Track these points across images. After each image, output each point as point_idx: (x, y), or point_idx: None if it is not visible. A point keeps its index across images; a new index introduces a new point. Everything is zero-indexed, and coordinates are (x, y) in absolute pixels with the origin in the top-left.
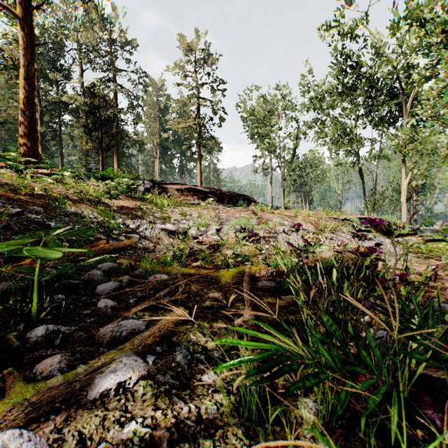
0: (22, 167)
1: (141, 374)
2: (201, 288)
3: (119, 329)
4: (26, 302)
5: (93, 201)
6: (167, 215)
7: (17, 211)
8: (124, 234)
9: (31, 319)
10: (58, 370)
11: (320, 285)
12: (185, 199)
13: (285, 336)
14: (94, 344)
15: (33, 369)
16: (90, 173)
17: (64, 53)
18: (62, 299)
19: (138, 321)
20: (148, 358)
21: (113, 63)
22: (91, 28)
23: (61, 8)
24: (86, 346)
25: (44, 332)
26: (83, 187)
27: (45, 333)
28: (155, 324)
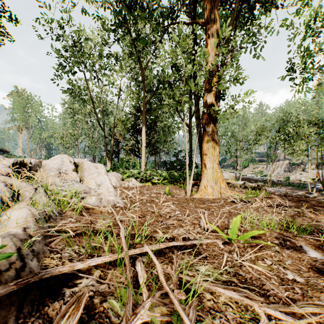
0: None
1: None
2: None
3: None
4: None
5: None
6: None
7: None
8: None
9: None
10: None
11: None
12: None
13: None
14: None
15: None
16: None
17: None
18: None
19: None
20: None
21: None
22: None
23: None
24: None
25: None
26: None
27: None
28: None
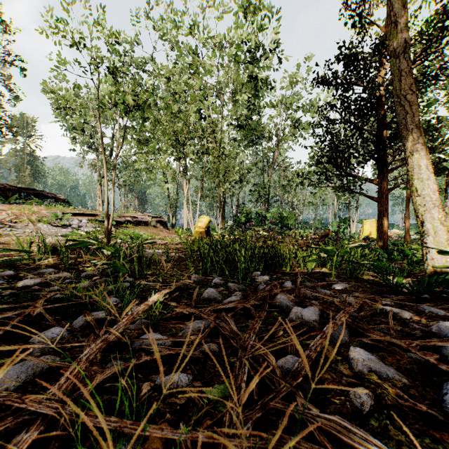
0: None
1: None
2: None
3: None
4: None
5: None
6: None
7: None
8: None
9: None
10: None
11: None
12: None
13: None
14: None
15: None
16: None
17: None
18: None
19: None
20: None
21: None
22: None
23: None
24: None
25: None
26: None
27: None
28: None
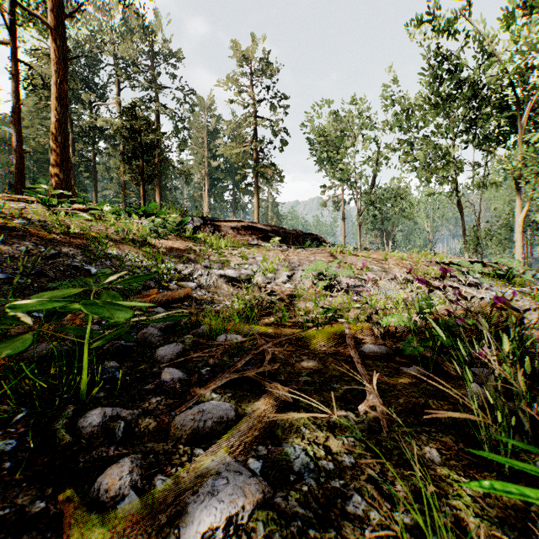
0: (54, 202)
1: (255, 500)
2: (288, 353)
3: (202, 417)
4: (73, 373)
5: (137, 242)
6: (225, 259)
7: (51, 253)
8: (175, 281)
9: (80, 397)
10: (130, 486)
11: (486, 357)
12: (241, 240)
13: (437, 431)
14: (169, 439)
15: (95, 484)
16: (131, 208)
17: (98, 70)
18: (115, 368)
19: (225, 404)
20: (252, 464)
21: (154, 79)
22: (129, 39)
23: (95, 16)
24: (159, 441)
25: (100, 420)
26: (125, 224)
27: (101, 421)
28: (246, 408)
